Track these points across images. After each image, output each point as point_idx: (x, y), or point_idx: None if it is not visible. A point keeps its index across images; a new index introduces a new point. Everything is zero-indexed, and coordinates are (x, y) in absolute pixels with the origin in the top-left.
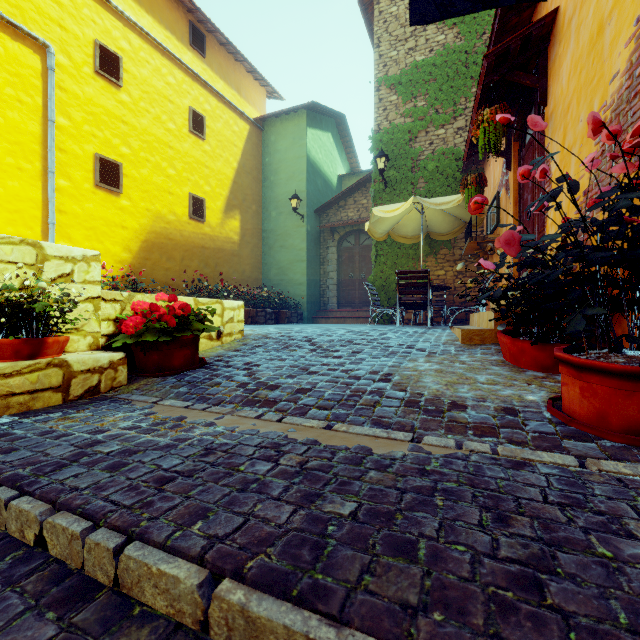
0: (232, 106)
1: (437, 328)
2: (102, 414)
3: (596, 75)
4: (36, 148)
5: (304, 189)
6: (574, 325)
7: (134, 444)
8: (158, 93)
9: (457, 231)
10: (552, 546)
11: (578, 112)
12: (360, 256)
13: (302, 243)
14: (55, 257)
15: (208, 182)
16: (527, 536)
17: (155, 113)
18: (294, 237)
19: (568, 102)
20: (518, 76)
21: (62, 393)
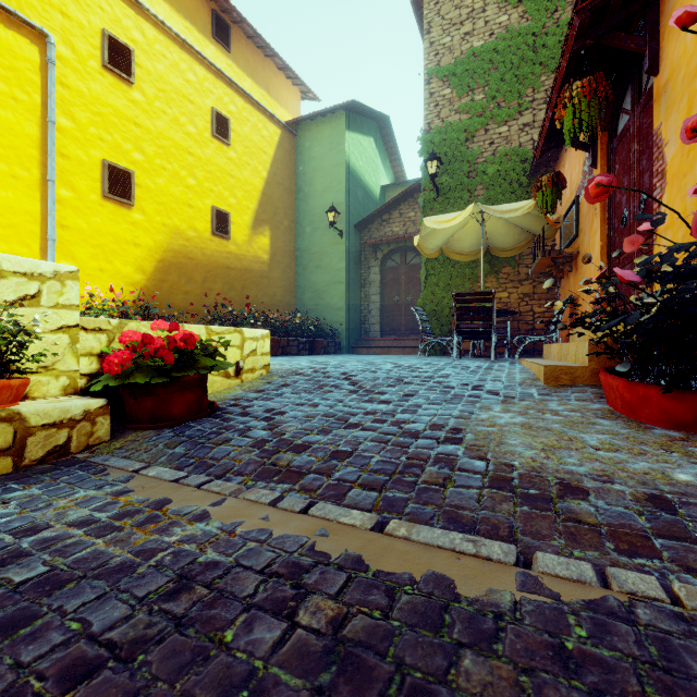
0: (261, 107)
1: (503, 361)
2: (55, 493)
3: None
4: (34, 153)
5: (343, 201)
6: None
7: (70, 562)
8: (176, 92)
9: (523, 245)
10: None
11: None
12: (407, 277)
13: (340, 262)
14: (14, 273)
15: (234, 193)
16: None
17: (173, 114)
18: (331, 256)
19: (696, 62)
20: (618, 38)
21: (13, 457)
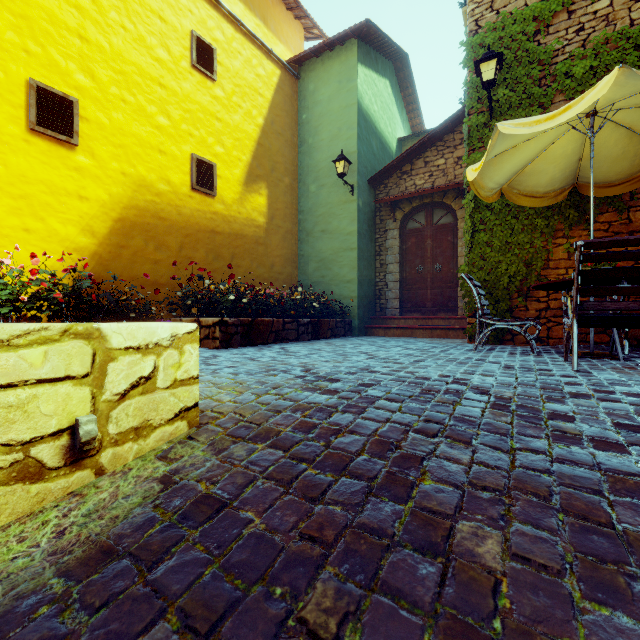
0: (256, 40)
1: None
2: None
3: None
4: None
5: (354, 149)
6: None
7: None
8: (141, 4)
9: None
10: None
11: None
12: (433, 240)
13: (351, 224)
14: None
15: (220, 141)
16: None
17: (136, 32)
18: (340, 217)
19: None
20: None
21: None
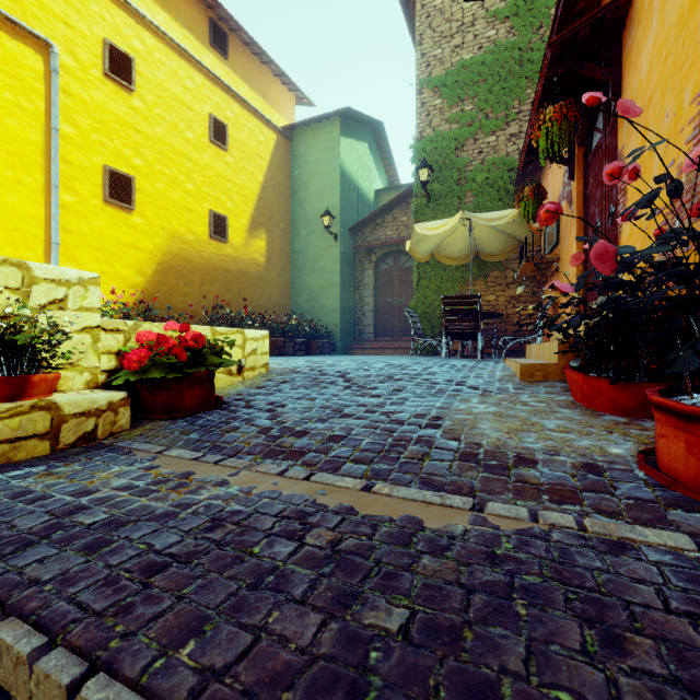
0: (257, 113)
1: (489, 361)
2: (94, 468)
3: (688, 59)
4: (38, 159)
5: (337, 205)
6: (683, 363)
7: (124, 512)
8: (175, 98)
9: (510, 251)
10: (698, 694)
11: (663, 106)
12: (400, 279)
13: (335, 265)
14: (45, 280)
15: (231, 198)
16: (657, 674)
17: (171, 121)
18: (326, 259)
19: (649, 95)
20: (587, 68)
21: (50, 441)
